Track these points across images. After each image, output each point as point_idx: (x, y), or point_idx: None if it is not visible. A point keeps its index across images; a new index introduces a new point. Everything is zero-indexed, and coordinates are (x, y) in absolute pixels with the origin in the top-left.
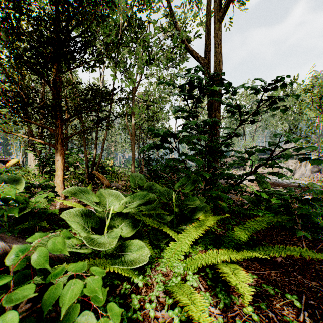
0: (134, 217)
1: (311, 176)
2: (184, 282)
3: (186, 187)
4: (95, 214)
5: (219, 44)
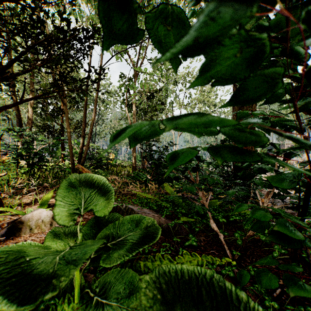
0: None
1: None
2: None
3: None
4: None
5: None
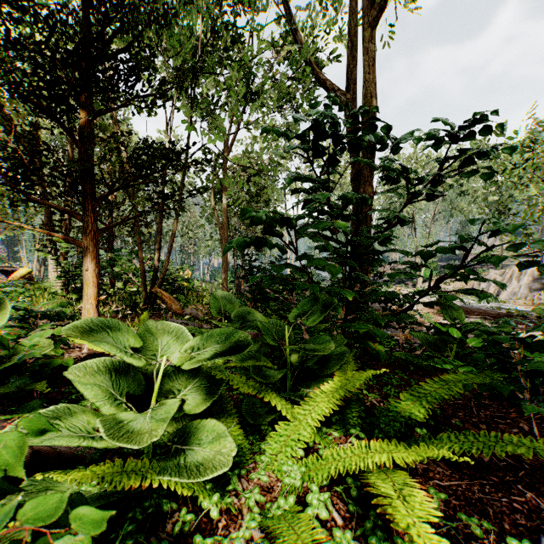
0: (211, 374)
1: (529, 297)
2: (303, 505)
3: (311, 317)
4: (137, 369)
5: (371, 67)
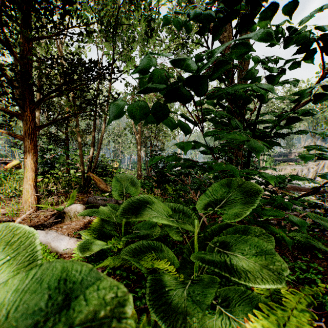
0: None
1: None
2: None
3: (228, 208)
4: None
5: None
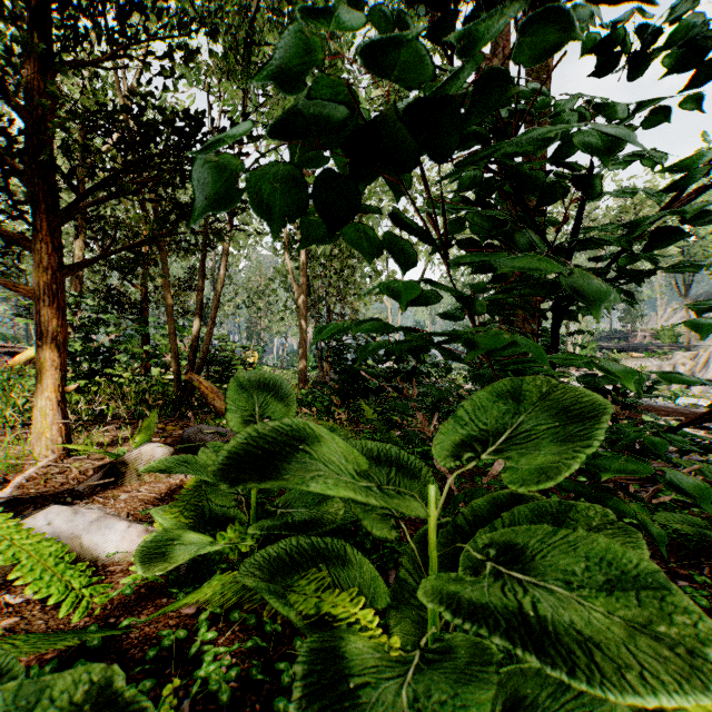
0: None
1: None
2: None
3: (520, 456)
4: None
5: None
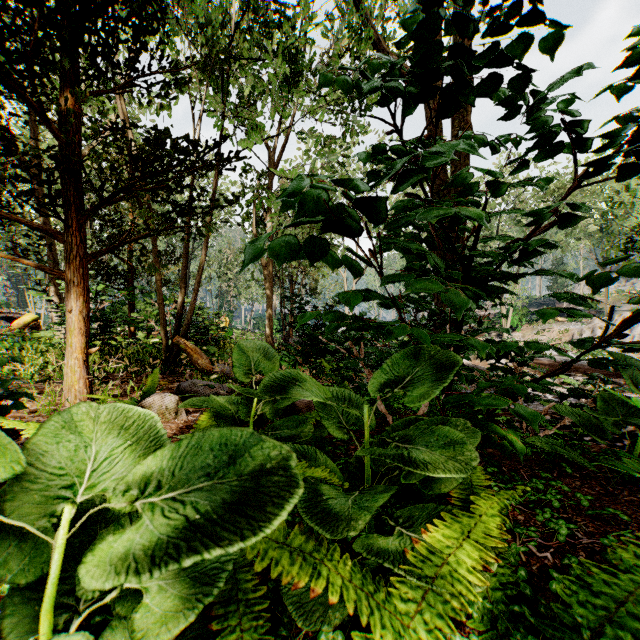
0: None
1: None
2: None
3: (413, 389)
4: None
5: None
